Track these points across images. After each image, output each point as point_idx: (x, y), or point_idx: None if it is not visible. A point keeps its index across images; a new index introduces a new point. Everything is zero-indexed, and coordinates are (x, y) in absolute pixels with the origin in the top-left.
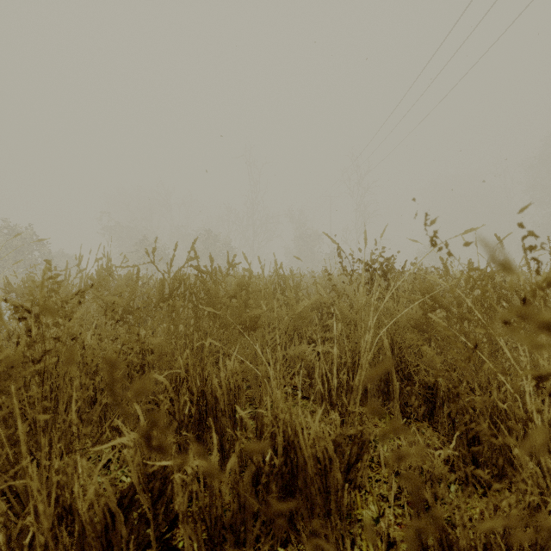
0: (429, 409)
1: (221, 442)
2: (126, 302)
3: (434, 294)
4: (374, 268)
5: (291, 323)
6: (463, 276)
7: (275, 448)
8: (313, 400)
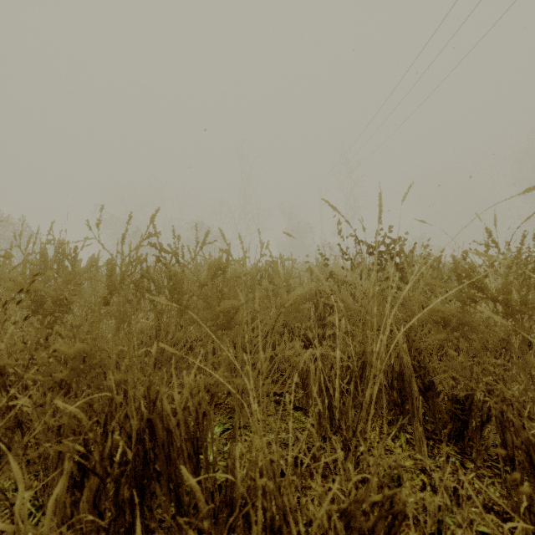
0: (456, 428)
1: (177, 494)
2: (58, 291)
3: (476, 279)
4: (380, 251)
5: (280, 316)
6: (520, 254)
7: (250, 528)
8: (308, 412)
